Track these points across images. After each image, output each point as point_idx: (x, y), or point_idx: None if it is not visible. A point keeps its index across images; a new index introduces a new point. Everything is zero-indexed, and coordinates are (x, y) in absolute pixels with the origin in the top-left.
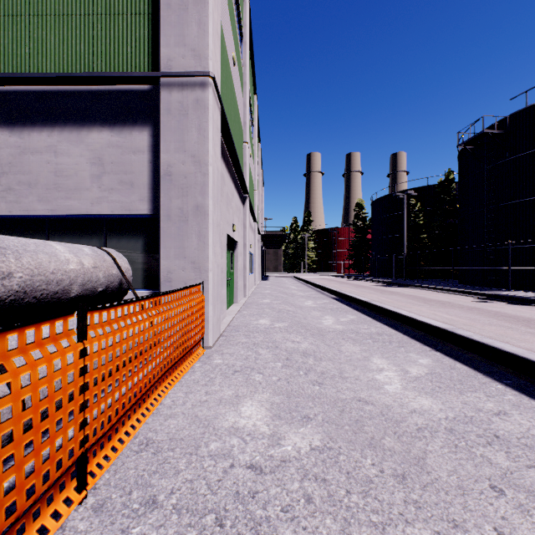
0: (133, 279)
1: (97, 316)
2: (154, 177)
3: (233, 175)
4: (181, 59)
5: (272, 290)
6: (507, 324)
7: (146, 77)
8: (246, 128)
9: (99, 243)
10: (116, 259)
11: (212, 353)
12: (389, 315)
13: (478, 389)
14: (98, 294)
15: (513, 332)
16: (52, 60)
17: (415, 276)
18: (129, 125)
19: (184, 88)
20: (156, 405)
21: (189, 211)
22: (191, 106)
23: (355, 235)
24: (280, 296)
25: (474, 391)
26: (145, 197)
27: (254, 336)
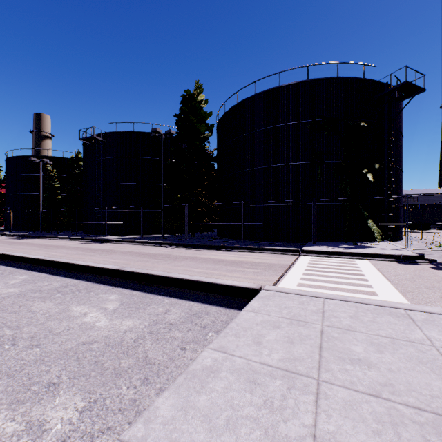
0: None
1: None
2: None
3: None
4: None
5: None
6: (85, 253)
7: None
8: None
9: None
10: None
11: None
12: (8, 258)
13: (46, 280)
14: None
15: (84, 256)
16: None
17: (52, 229)
18: None
19: None
20: None
21: None
22: None
23: None
24: None
25: (43, 281)
26: None
27: None
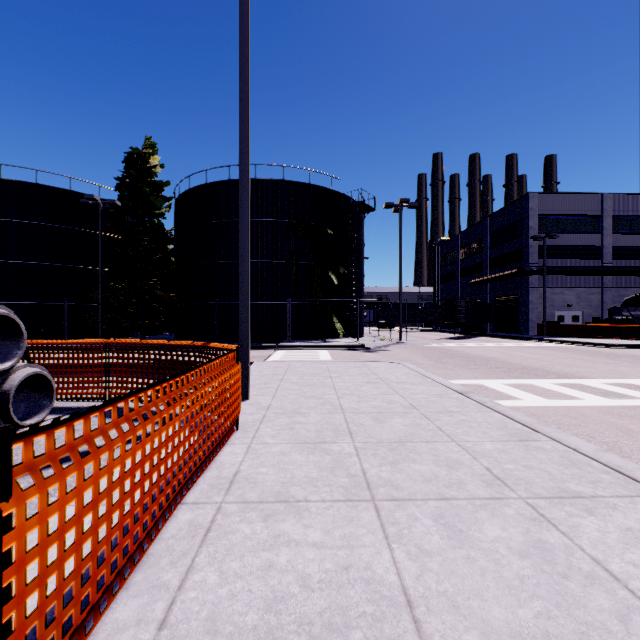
0: None
1: None
2: None
3: None
4: None
5: None
6: None
7: None
8: None
9: None
10: None
11: None
12: None
13: None
14: None
15: None
16: None
17: None
18: None
19: None
20: None
21: None
22: None
23: None
24: None
25: None
26: None
27: None
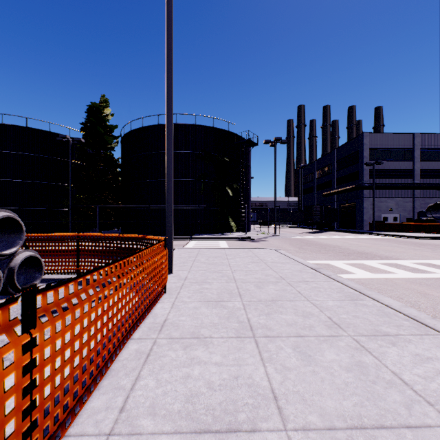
0: None
1: None
2: None
3: None
4: None
5: None
6: None
7: None
8: None
9: None
10: None
11: None
12: None
13: None
14: None
15: None
16: None
17: None
18: None
19: None
20: None
21: None
22: None
23: None
24: None
25: None
26: None
27: None
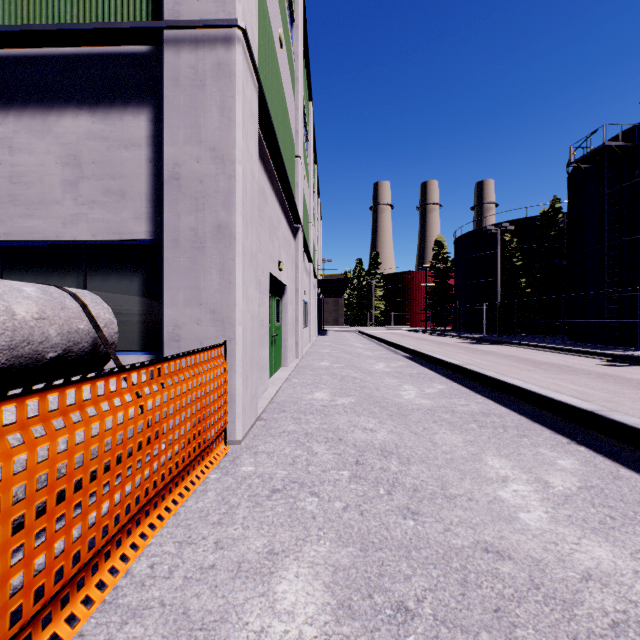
0: (126, 337)
1: (29, 403)
2: (155, 184)
3: (280, 196)
4: (195, 2)
5: (331, 349)
6: None
7: (142, 30)
8: (298, 138)
9: (75, 283)
10: (89, 306)
11: (241, 451)
12: (495, 386)
13: None
14: (48, 363)
15: None
16: (5, 11)
17: (511, 330)
18: (118, 106)
19: (199, 45)
20: (111, 586)
21: (206, 233)
22: (210, 73)
23: (434, 280)
24: (342, 357)
25: None
26: (142, 214)
27: (307, 420)
